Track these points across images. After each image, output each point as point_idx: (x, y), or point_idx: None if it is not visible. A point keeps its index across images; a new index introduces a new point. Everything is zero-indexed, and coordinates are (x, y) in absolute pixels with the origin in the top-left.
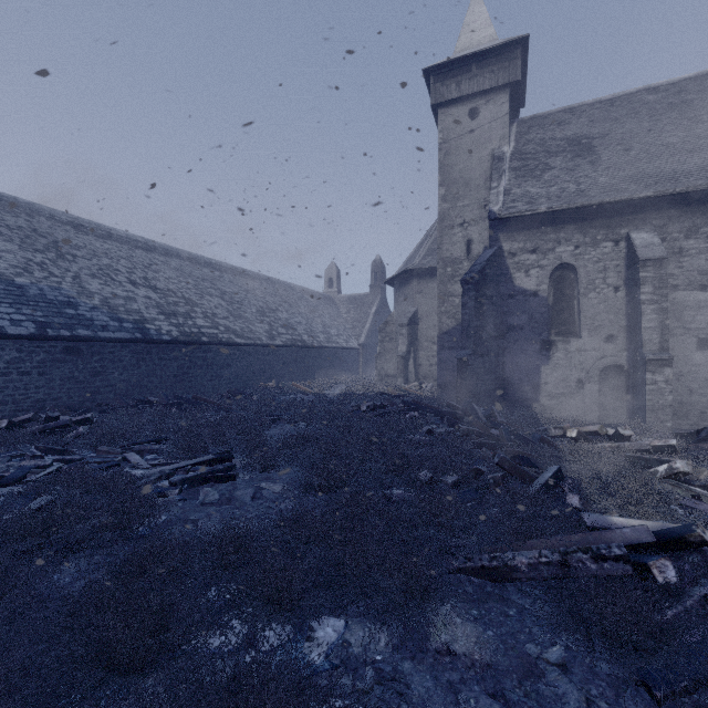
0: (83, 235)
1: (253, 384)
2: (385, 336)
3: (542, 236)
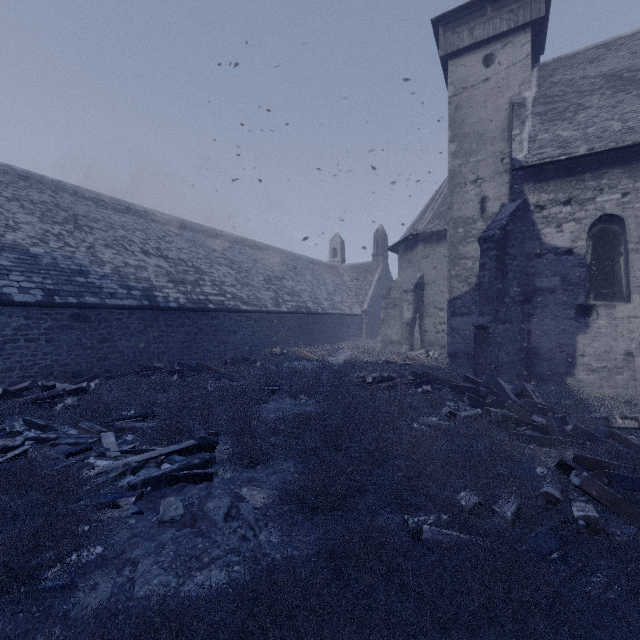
0: (103, 209)
1: (259, 350)
2: (389, 303)
3: (578, 184)
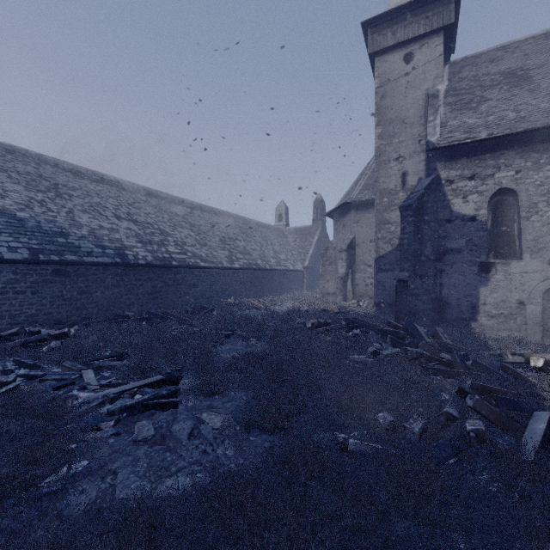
0: (80, 179)
1: (216, 300)
2: (326, 260)
3: (481, 163)
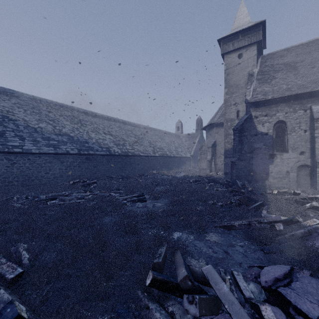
0: (87, 116)
1: (147, 171)
2: (201, 152)
3: (270, 109)
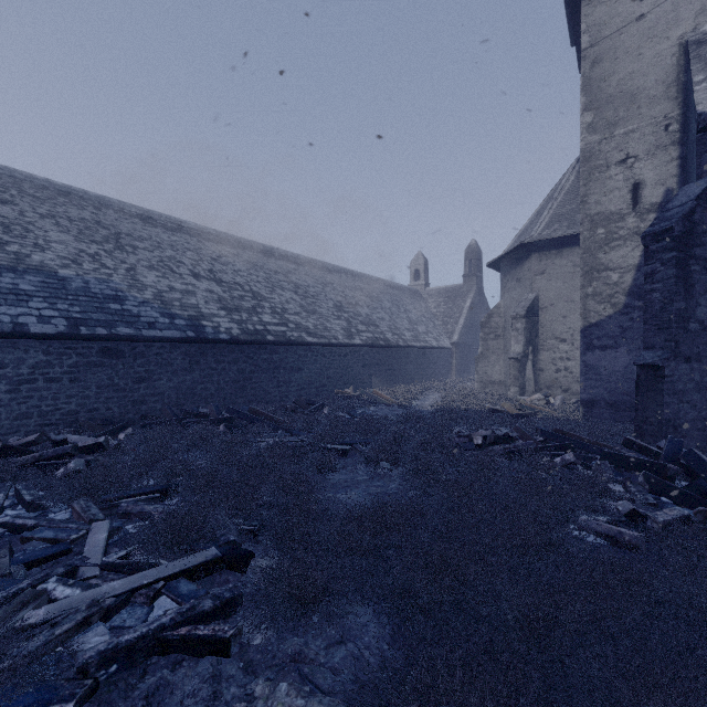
0: (151, 227)
1: (328, 390)
2: (489, 333)
3: None
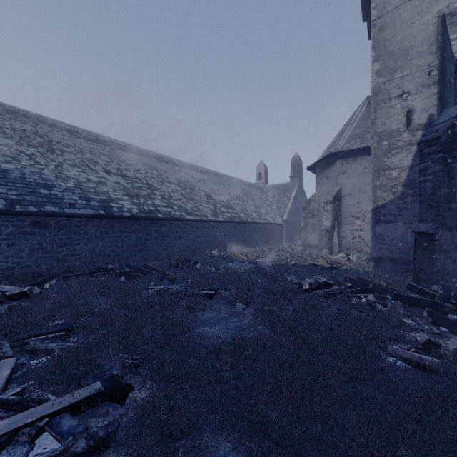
0: (75, 138)
1: (200, 252)
2: (308, 213)
3: None
